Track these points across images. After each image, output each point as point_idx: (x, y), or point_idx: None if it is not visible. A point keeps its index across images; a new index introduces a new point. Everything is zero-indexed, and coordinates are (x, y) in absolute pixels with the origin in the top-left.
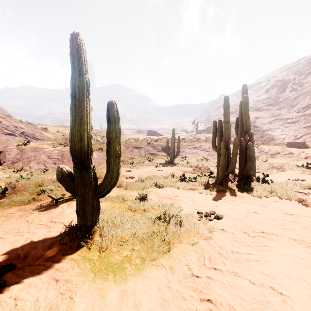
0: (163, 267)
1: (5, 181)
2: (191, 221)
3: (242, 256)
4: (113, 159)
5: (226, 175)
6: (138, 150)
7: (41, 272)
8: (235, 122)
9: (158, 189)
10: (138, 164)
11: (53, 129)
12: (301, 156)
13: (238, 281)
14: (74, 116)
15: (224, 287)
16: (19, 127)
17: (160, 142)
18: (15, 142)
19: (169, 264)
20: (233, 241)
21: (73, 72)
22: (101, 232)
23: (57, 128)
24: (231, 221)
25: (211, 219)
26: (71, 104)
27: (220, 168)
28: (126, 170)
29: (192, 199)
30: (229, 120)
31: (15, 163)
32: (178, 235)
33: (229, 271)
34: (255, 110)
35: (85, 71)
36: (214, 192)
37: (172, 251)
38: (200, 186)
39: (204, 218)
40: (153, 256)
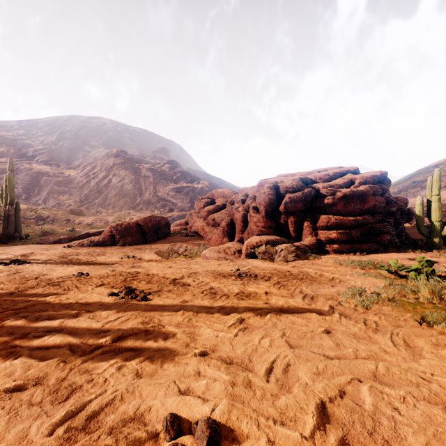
0: None
1: None
2: None
3: None
4: None
5: None
6: None
7: None
8: (1, 191)
9: None
10: None
11: None
12: (76, 222)
13: None
14: None
15: None
16: None
17: None
18: None
19: None
20: None
21: None
22: None
23: None
24: None
25: None
26: None
27: None
28: None
29: None
30: None
31: None
32: None
33: None
34: (41, 162)
35: None
36: None
37: None
38: None
39: None
40: None
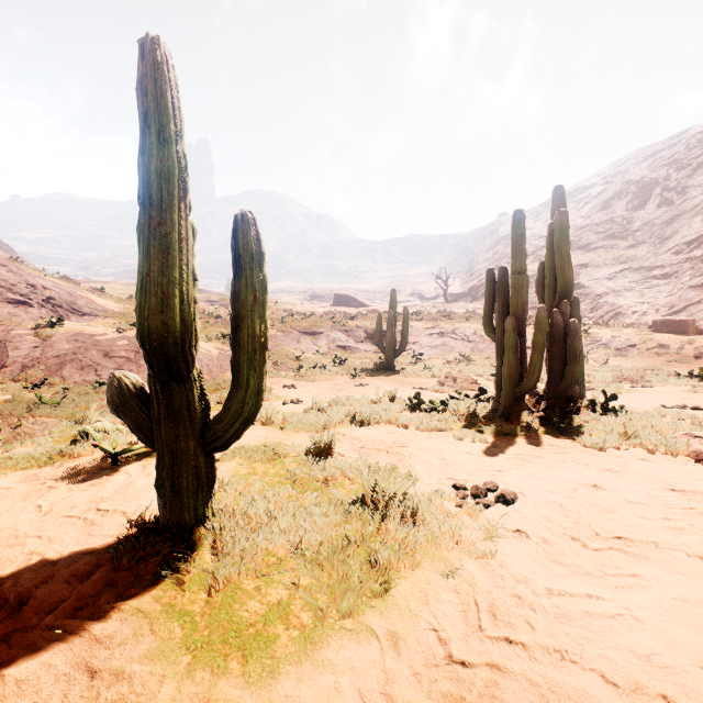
0: (372, 635)
1: (1, 411)
2: (439, 510)
3: (574, 603)
4: (249, 357)
5: (518, 396)
6: (313, 340)
7: (54, 649)
8: (538, 273)
9: (358, 428)
10: (313, 370)
11: (120, 292)
12: (686, 352)
13: (573, 677)
14: (146, 247)
15: (537, 695)
16: (40, 285)
17: (362, 321)
18: (30, 320)
19: (389, 627)
20: (546, 561)
21: (145, 135)
22: (216, 538)
23: (128, 289)
24: (538, 510)
25: (488, 503)
26: (139, 216)
27: (505, 379)
28: (283, 384)
29: (440, 454)
30: (524, 267)
31: (29, 367)
32: (409, 547)
33: (545, 649)
34: (579, 249)
35: (175, 135)
36: (490, 437)
37: (396, 591)
38: (458, 423)
39: (472, 502)
40: (346, 605)
